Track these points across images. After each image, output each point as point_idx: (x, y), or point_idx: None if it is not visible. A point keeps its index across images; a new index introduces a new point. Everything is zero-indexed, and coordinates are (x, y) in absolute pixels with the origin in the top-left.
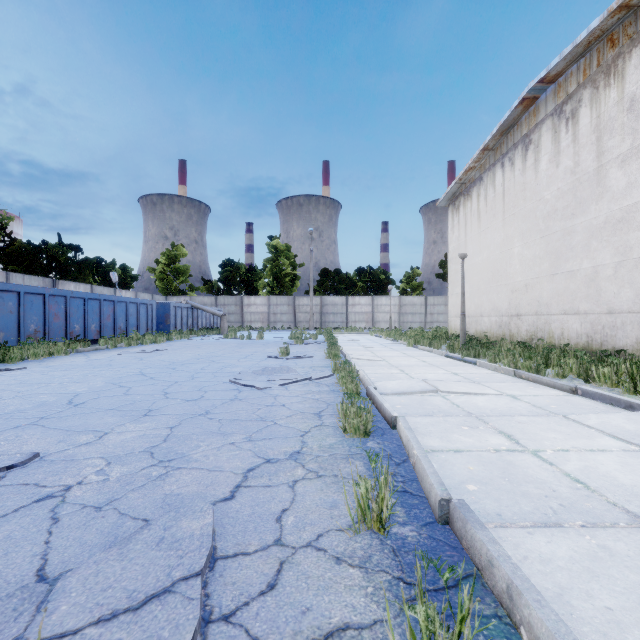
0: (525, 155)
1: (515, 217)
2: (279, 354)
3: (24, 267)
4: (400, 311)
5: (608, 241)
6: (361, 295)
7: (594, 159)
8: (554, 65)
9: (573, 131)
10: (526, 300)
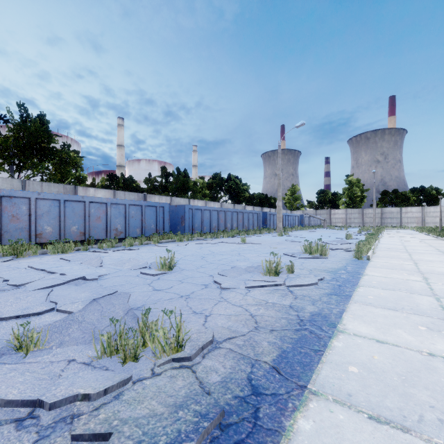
0: None
1: None
2: (357, 232)
3: (251, 203)
4: None
5: None
6: (414, 205)
7: None
8: None
9: None
10: None
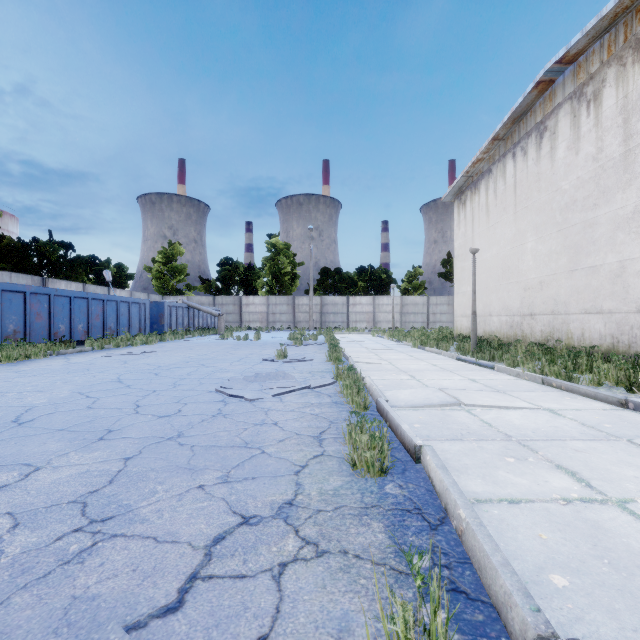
0: (539, 143)
1: (528, 210)
2: (276, 357)
3: (13, 265)
4: (402, 311)
5: (637, 233)
6: (362, 294)
7: (620, 143)
8: (575, 42)
9: (595, 114)
10: (541, 298)
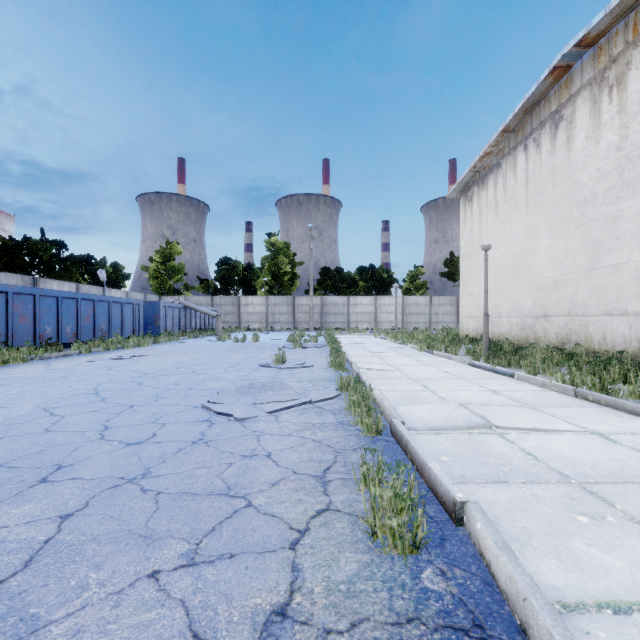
0: (554, 134)
1: (541, 205)
2: (273, 362)
3: (3, 264)
4: (404, 311)
5: None
6: (363, 294)
7: None
8: (597, 22)
9: (619, 100)
10: (556, 299)
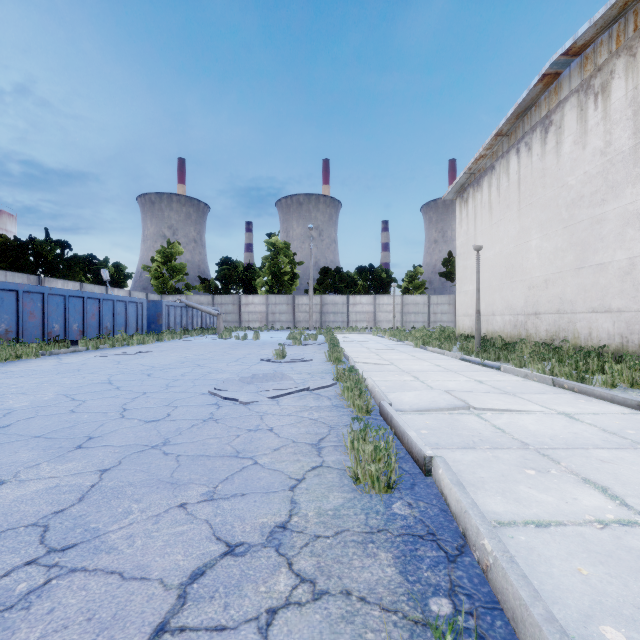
0: (545, 138)
1: (533, 207)
2: (274, 357)
3: (9, 264)
4: (402, 310)
5: None
6: (362, 294)
7: (630, 136)
8: (582, 33)
9: (603, 107)
10: (546, 297)
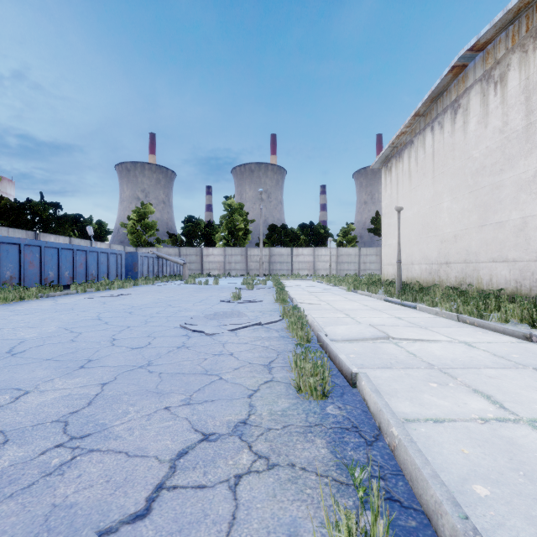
0: (454, 118)
1: (444, 175)
2: (231, 298)
3: (10, 222)
4: (337, 260)
5: None
6: (304, 247)
7: (523, 118)
8: (484, 33)
9: (502, 93)
10: (455, 249)
